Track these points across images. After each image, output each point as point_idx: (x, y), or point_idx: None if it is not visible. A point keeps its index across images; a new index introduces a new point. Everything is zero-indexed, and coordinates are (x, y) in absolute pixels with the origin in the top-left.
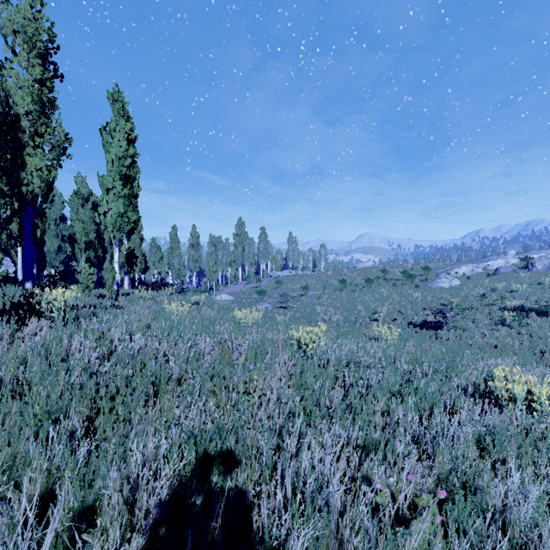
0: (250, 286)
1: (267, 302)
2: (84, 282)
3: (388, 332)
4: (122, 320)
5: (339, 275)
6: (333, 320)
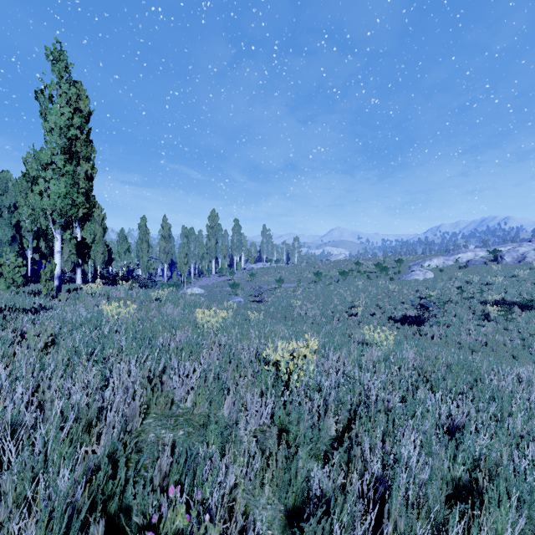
0: (223, 279)
1: (240, 296)
2: (8, 276)
3: (383, 336)
4: (4, 337)
5: (314, 267)
6: (310, 315)
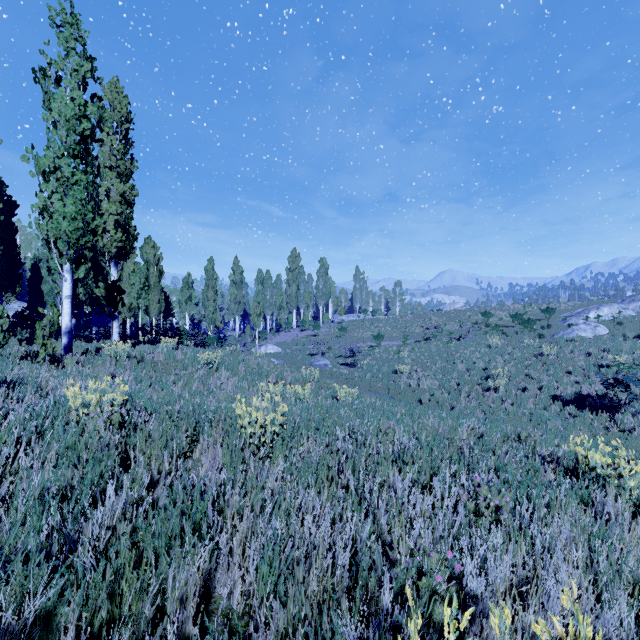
0: (306, 334)
1: (327, 356)
2: None
3: (627, 467)
4: None
5: (423, 320)
6: (423, 387)
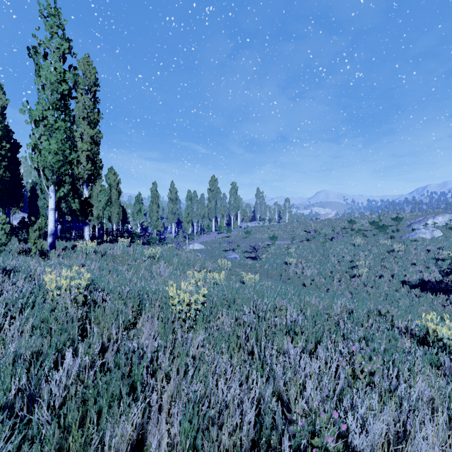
0: (221, 236)
1: (236, 252)
2: None
3: None
4: None
5: (305, 226)
6: (306, 274)
